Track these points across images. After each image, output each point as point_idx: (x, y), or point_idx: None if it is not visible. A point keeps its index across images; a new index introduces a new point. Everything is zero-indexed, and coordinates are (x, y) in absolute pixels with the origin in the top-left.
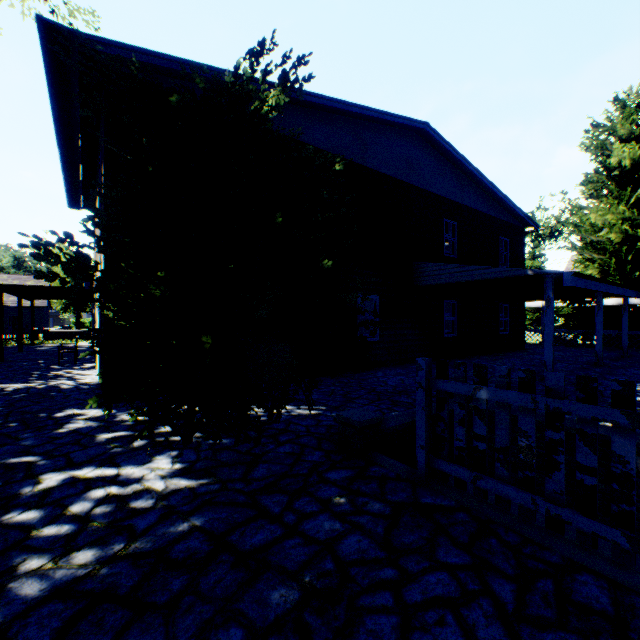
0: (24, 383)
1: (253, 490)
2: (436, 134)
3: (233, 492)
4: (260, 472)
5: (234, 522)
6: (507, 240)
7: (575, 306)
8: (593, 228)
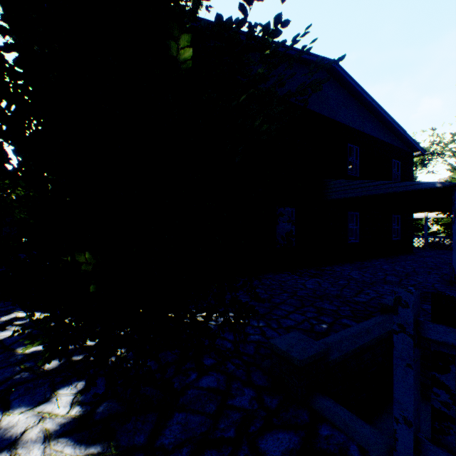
0: None
1: None
2: (343, 71)
3: None
4: (173, 431)
5: None
6: (398, 162)
7: None
8: None
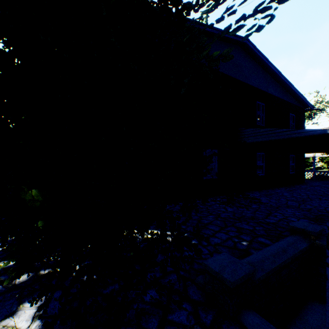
0: None
1: None
2: (253, 46)
3: None
4: None
5: None
6: (294, 115)
7: None
8: None
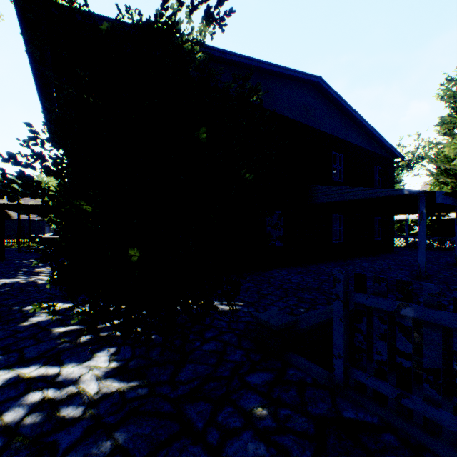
0: (12, 278)
1: (178, 396)
2: (327, 86)
3: (159, 398)
4: (186, 373)
5: (157, 441)
6: (380, 168)
7: (432, 218)
8: (447, 159)
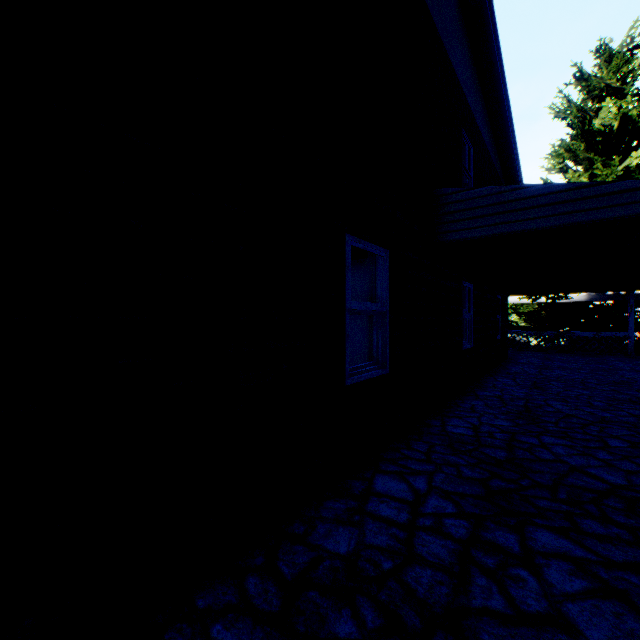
0: None
1: None
2: None
3: None
4: None
5: None
6: None
7: (541, 302)
8: None
